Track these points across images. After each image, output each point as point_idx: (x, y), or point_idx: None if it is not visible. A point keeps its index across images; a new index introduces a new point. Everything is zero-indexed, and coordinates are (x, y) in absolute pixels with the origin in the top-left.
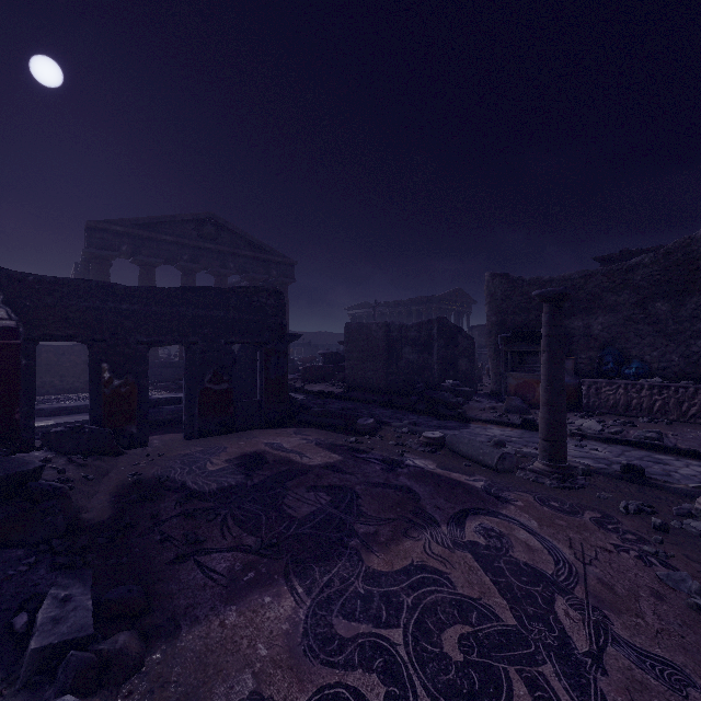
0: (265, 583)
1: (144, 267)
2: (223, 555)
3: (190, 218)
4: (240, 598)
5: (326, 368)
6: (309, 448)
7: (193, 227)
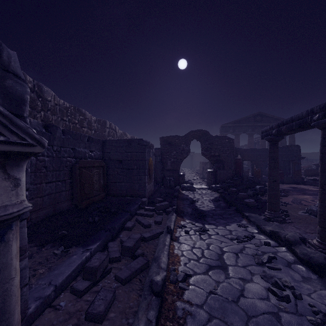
0: (304, 195)
1: (236, 135)
2: (294, 193)
3: (251, 116)
4: (300, 195)
5: (318, 170)
6: (310, 188)
7: (252, 118)
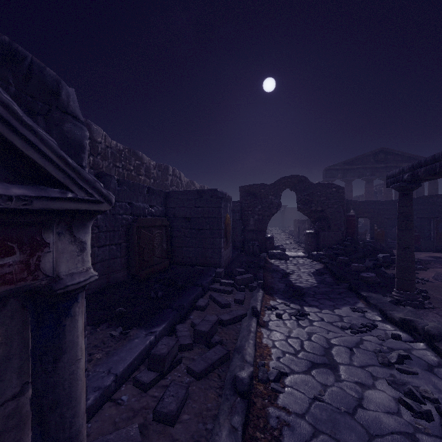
0: None
1: (347, 182)
2: (438, 265)
3: (370, 154)
4: None
5: None
6: None
7: (371, 157)
